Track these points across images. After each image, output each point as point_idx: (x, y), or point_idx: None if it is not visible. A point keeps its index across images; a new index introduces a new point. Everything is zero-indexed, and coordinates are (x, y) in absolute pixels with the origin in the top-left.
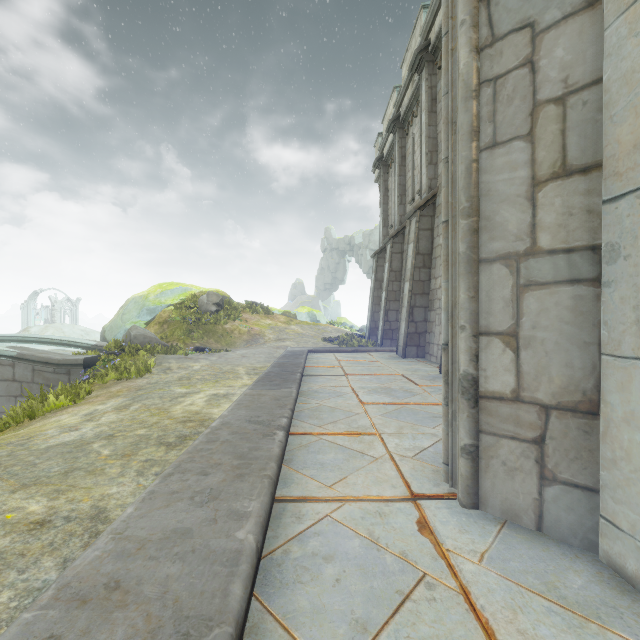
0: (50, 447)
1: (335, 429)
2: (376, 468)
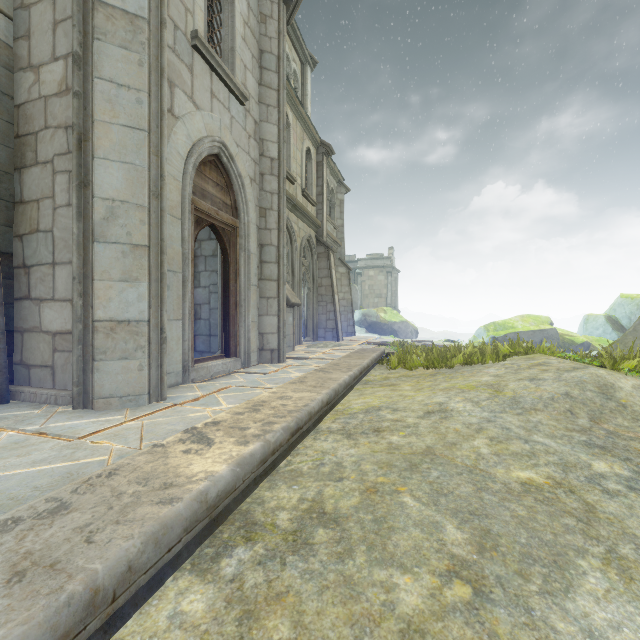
0: (557, 553)
1: (105, 449)
2: (161, 416)
